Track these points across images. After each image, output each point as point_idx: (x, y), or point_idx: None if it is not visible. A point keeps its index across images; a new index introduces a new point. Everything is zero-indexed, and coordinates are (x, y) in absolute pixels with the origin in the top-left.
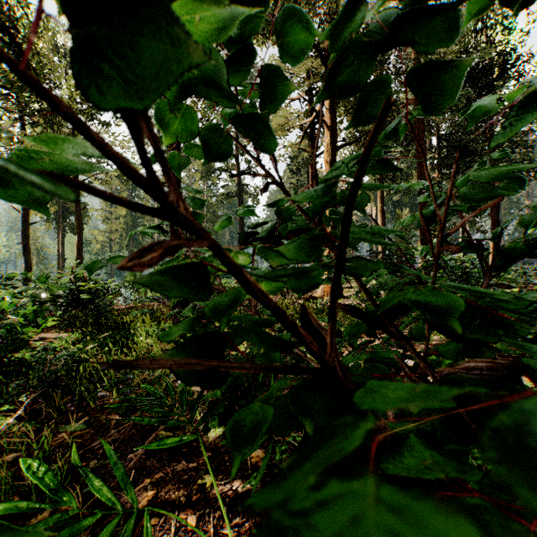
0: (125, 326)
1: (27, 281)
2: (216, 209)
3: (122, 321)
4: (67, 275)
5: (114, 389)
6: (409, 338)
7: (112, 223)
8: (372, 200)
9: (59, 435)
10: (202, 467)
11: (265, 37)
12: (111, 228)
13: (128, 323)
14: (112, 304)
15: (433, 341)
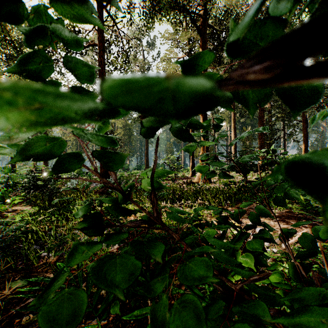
0: (69, 202)
1: (12, 172)
2: (131, 127)
3: (66, 199)
4: (30, 168)
5: (53, 251)
6: (310, 237)
7: (67, 136)
8: (228, 121)
9: (4, 291)
10: (111, 324)
11: (161, 15)
12: (66, 139)
13: (72, 200)
14: (60, 188)
15: (276, 213)
